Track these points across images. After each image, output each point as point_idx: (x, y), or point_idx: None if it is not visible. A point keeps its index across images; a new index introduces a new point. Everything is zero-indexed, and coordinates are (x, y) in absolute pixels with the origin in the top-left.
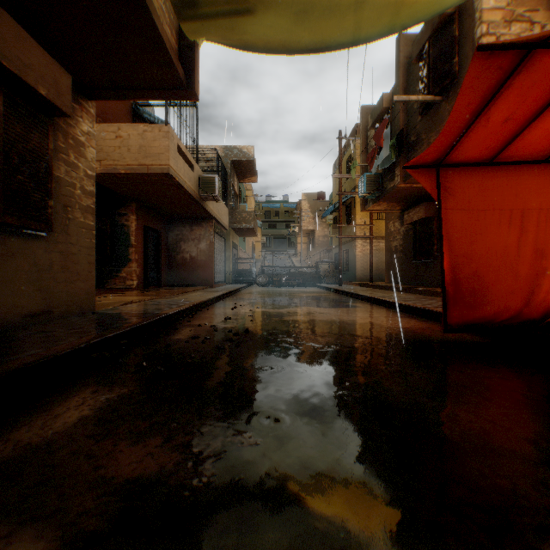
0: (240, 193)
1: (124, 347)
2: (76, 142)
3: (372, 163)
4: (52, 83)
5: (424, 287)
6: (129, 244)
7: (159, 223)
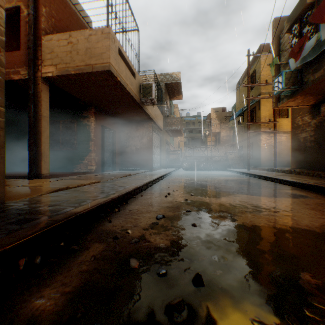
0: (170, 108)
1: None
2: None
3: (298, 54)
4: None
5: None
6: (89, 139)
7: (114, 125)
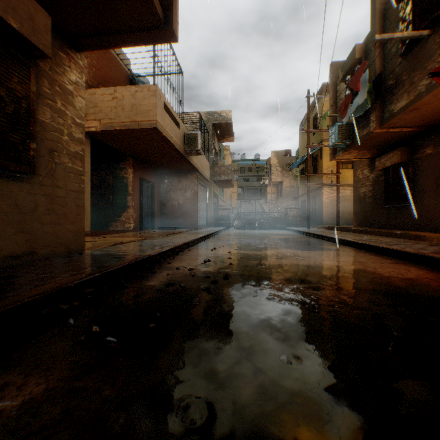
0: (219, 152)
1: (89, 296)
2: (63, 90)
3: (345, 111)
4: (26, 18)
5: (399, 230)
6: (127, 193)
7: (152, 176)
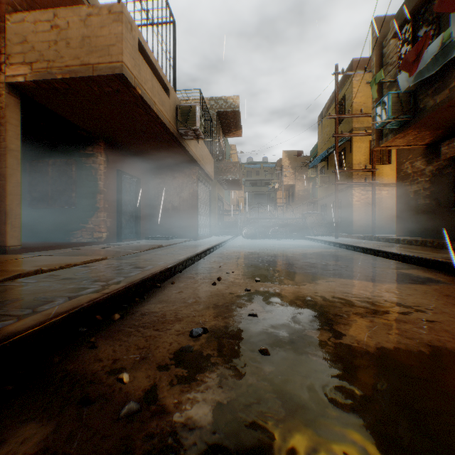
0: (225, 149)
1: None
2: None
3: (415, 65)
4: None
5: None
6: (97, 190)
7: (138, 170)
